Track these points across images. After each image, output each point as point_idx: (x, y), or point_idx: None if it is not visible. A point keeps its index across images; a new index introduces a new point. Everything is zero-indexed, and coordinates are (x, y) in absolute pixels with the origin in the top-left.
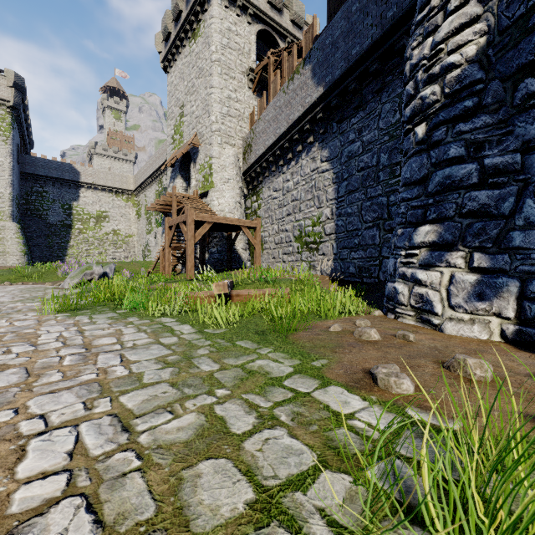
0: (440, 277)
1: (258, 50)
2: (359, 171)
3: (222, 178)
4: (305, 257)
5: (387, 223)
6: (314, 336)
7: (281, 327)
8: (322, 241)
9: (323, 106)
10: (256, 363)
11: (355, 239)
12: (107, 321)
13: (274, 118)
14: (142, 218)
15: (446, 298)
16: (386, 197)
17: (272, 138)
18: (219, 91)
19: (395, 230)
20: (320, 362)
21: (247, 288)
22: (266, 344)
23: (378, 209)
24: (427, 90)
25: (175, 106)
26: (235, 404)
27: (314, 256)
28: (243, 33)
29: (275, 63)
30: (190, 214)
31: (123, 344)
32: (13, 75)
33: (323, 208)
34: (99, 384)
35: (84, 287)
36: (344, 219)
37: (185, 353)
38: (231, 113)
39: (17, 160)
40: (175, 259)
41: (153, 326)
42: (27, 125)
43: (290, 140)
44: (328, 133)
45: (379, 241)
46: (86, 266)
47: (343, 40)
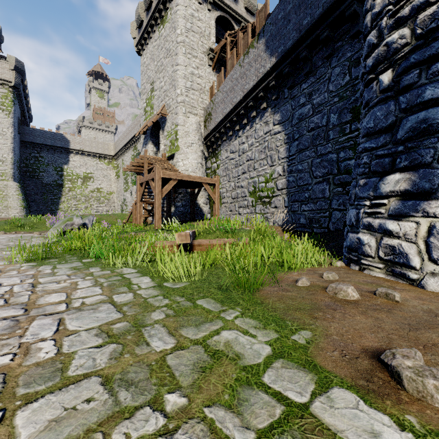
0: (416, 227)
1: (217, 34)
2: (310, 131)
3: (186, 142)
4: (259, 210)
5: (337, 178)
6: (283, 293)
7: (246, 282)
8: (274, 195)
9: (275, 74)
10: (221, 336)
11: (306, 193)
12: (68, 272)
13: (231, 89)
14: (120, 178)
15: (425, 250)
16: (336, 154)
17: (230, 106)
18: (183, 68)
19: (355, 181)
20: (302, 335)
21: (208, 238)
22: (231, 305)
23: (328, 165)
24: (394, 35)
25: (146, 83)
26: (193, 435)
27: (267, 208)
28: (204, 18)
29: (231, 44)
30: (157, 172)
31: (70, 303)
32: (14, 60)
33: (275, 166)
34: (4, 379)
35: (65, 236)
36: (295, 175)
37: (136, 317)
38: (194, 87)
39: (18, 130)
40: (146, 212)
41: (112, 278)
42: (26, 102)
43: (245, 108)
44: (280, 99)
45: (329, 194)
46: (68, 217)
47: (295, 13)
